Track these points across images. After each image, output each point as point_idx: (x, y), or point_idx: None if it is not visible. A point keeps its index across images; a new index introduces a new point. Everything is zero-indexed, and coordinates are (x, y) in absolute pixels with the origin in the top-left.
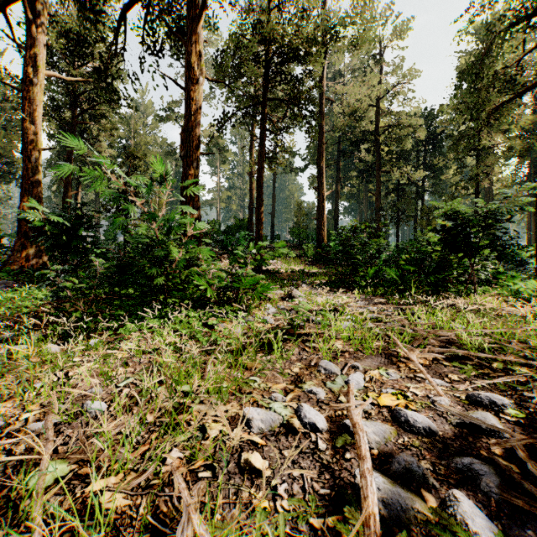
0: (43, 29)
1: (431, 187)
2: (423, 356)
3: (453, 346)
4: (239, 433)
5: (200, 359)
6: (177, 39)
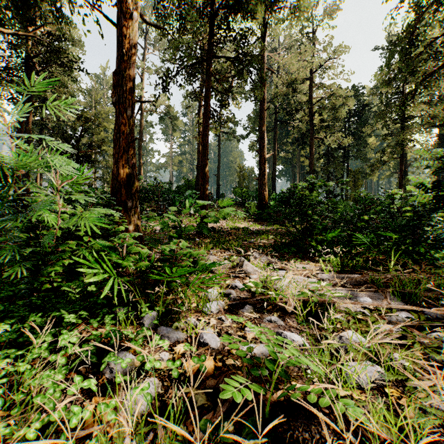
0: None
1: (356, 153)
2: None
3: None
4: None
5: None
6: None
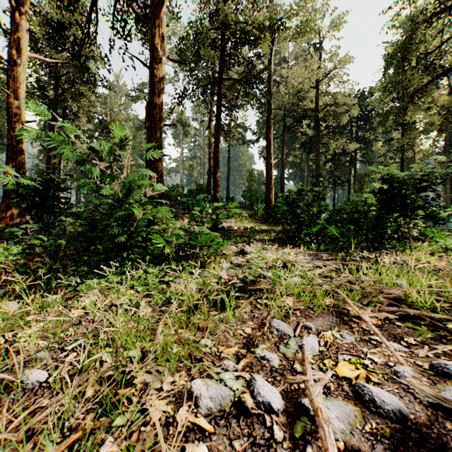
0: (26, 17)
1: (362, 157)
2: (374, 315)
3: (403, 305)
4: (185, 414)
5: (152, 319)
6: (143, 25)
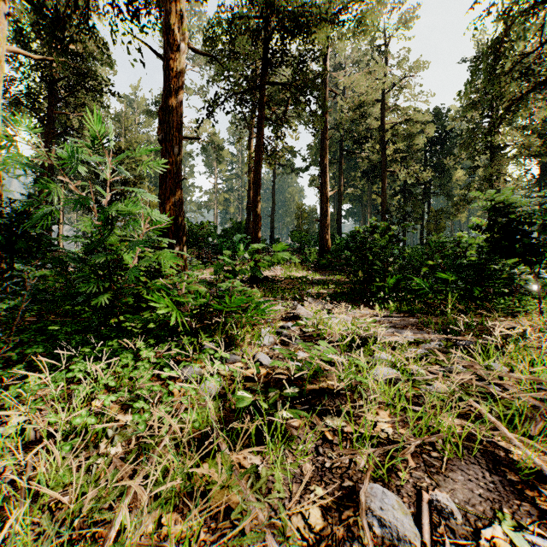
0: None
1: (439, 189)
2: None
3: None
4: None
5: (111, 484)
6: (159, 7)
